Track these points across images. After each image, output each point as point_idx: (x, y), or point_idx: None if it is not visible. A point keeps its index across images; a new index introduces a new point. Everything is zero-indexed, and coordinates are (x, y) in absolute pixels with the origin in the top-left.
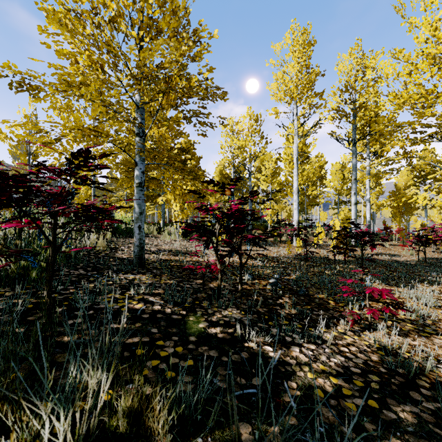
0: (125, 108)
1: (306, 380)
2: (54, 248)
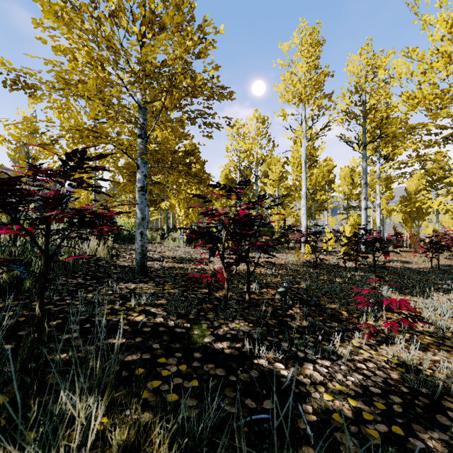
0: (126, 107)
1: (323, 403)
2: (47, 257)
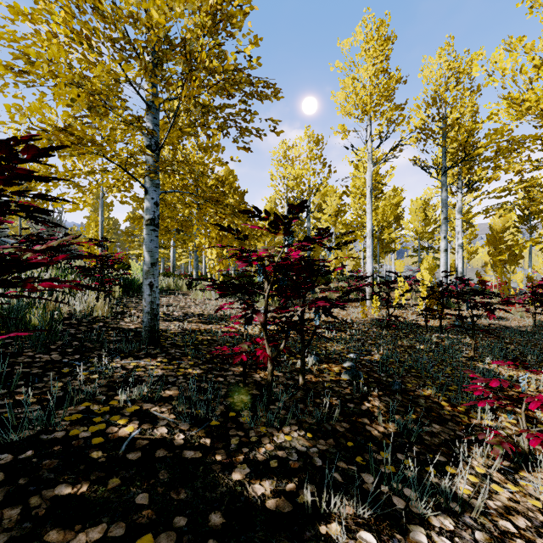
0: (120, 98)
1: None
2: None
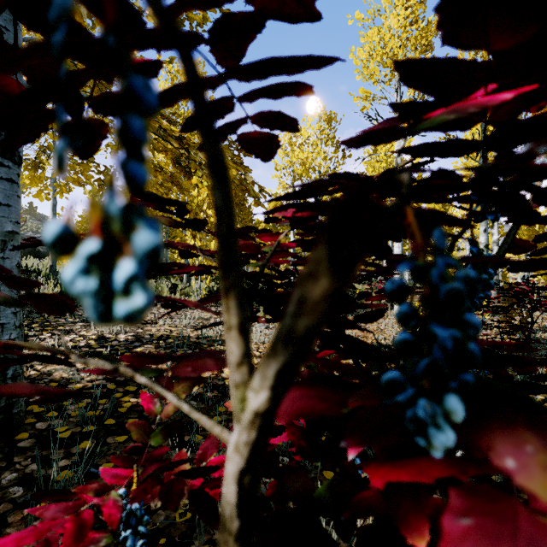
0: None
1: None
2: None
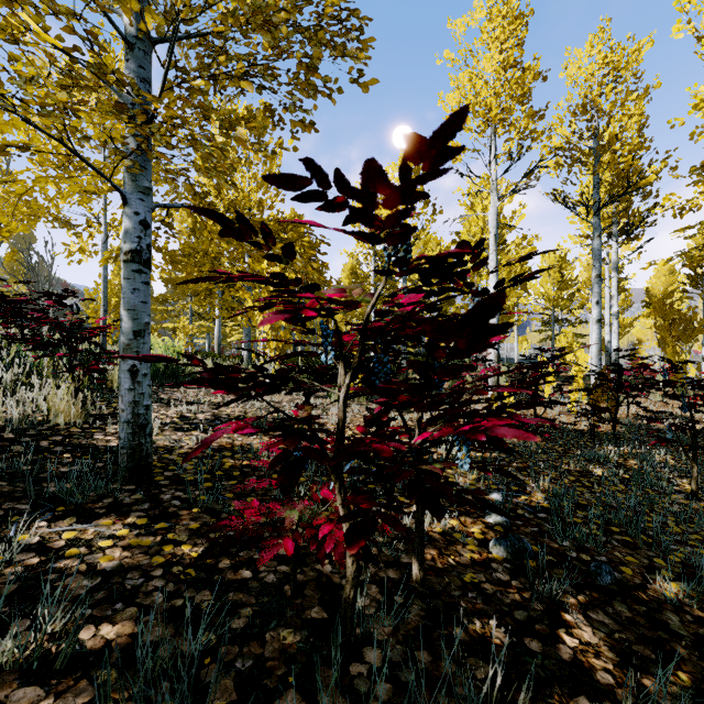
0: None
1: None
2: None
